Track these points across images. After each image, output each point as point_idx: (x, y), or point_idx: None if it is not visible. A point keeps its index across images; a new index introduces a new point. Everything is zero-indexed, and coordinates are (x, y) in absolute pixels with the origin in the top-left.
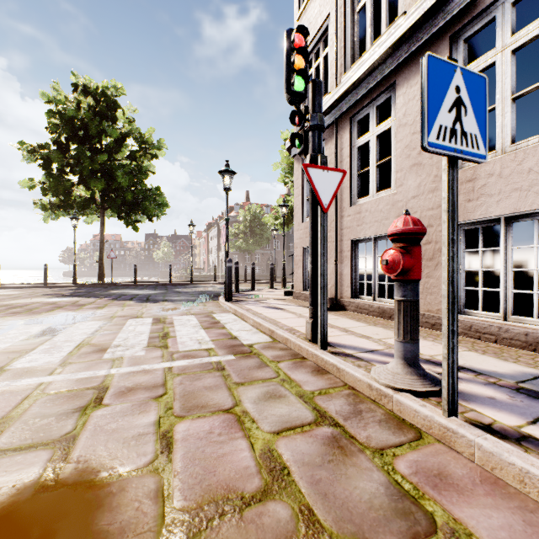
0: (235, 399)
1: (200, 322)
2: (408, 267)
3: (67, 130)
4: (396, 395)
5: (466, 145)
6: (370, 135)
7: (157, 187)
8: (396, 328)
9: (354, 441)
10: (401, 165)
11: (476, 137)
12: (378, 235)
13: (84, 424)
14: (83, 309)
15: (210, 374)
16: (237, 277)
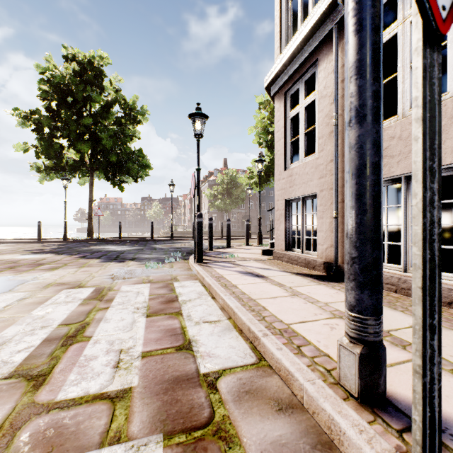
0: None
1: (150, 298)
2: None
3: (56, 97)
4: None
5: None
6: (397, 25)
7: (139, 149)
8: None
9: None
10: None
11: None
12: None
13: None
14: (33, 271)
15: None
16: (211, 234)
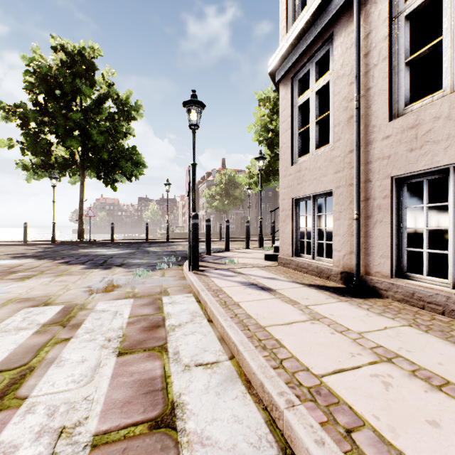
0: None
1: (129, 321)
2: None
3: (43, 89)
4: None
5: None
6: None
7: (133, 146)
8: None
9: None
10: None
11: None
12: None
13: None
14: None
15: None
16: (209, 236)
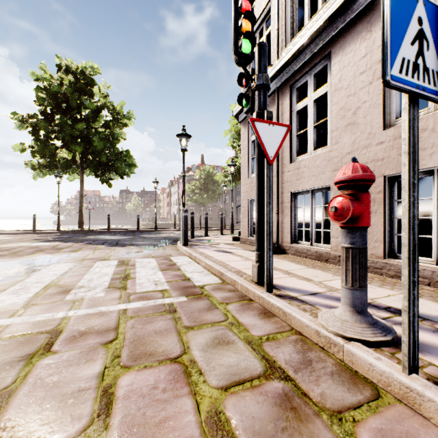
0: (183, 346)
1: (158, 264)
2: (357, 214)
3: (52, 103)
4: (347, 345)
5: (428, 82)
6: (307, 100)
7: (127, 150)
8: (343, 274)
9: (308, 401)
10: (336, 125)
11: (437, 74)
12: (315, 188)
13: (26, 375)
14: (60, 252)
15: (162, 317)
16: (193, 225)
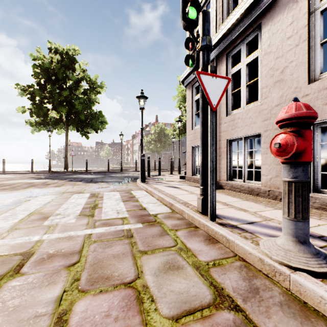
0: (137, 270)
1: (121, 196)
2: (300, 149)
3: (45, 76)
4: (294, 275)
5: None
6: (241, 64)
7: (100, 111)
8: (286, 207)
9: None
10: (266, 83)
11: None
12: (247, 135)
13: None
14: (48, 187)
15: (121, 241)
16: (149, 167)
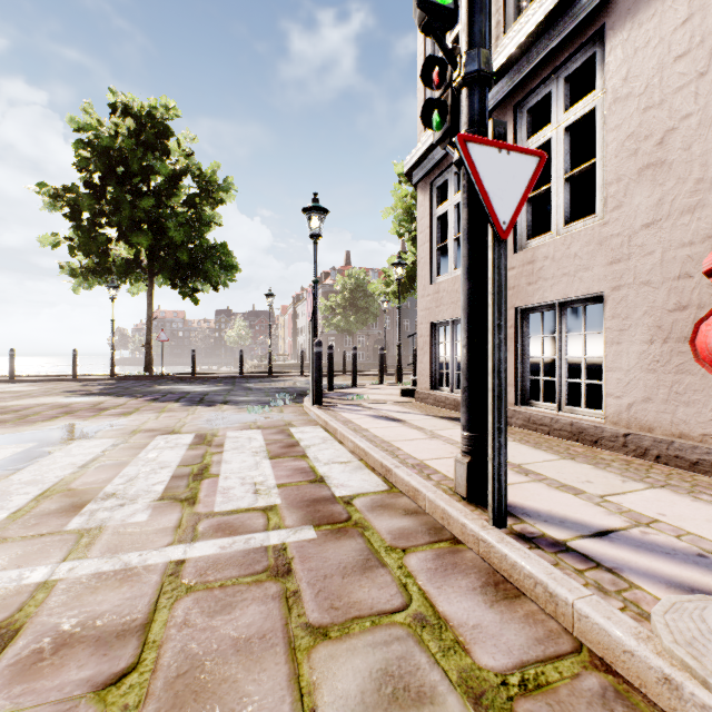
0: (301, 705)
1: (266, 443)
2: None
3: (101, 167)
4: None
5: None
6: (551, 129)
7: (222, 243)
8: None
9: None
10: (618, 171)
11: None
12: (568, 298)
13: None
14: (101, 416)
15: (258, 589)
16: (332, 368)
